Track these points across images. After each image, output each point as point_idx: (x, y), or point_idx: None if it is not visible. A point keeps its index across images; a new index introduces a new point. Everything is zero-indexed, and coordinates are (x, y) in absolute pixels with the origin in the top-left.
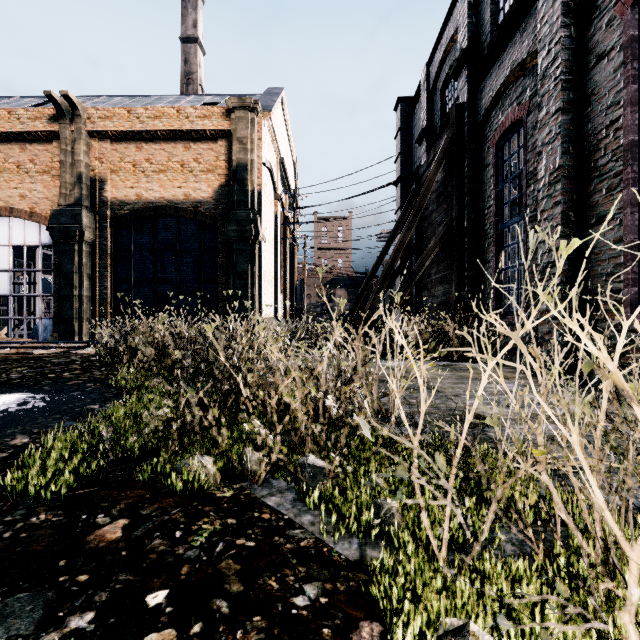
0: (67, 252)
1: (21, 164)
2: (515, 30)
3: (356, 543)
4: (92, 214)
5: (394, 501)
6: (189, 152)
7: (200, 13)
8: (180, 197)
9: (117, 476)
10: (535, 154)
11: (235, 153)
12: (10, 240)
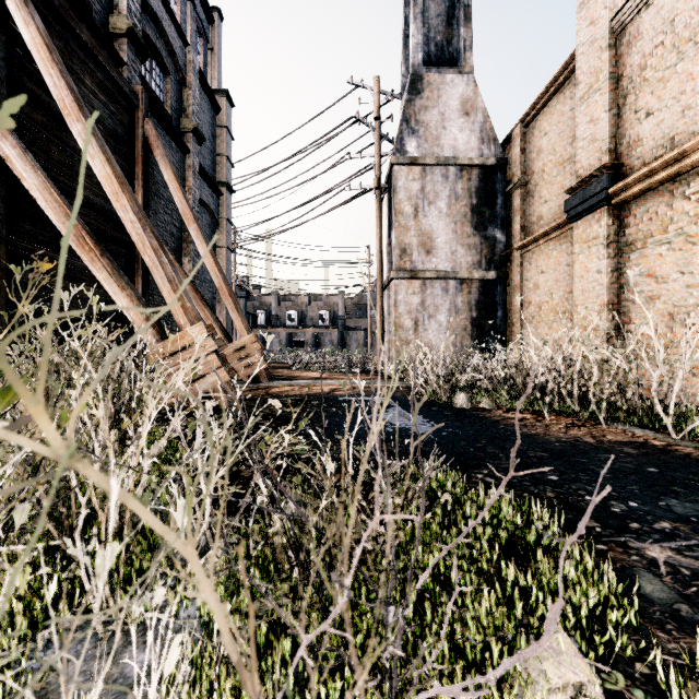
0: None
1: None
2: None
3: None
4: None
5: None
6: None
7: None
8: None
9: None
10: None
11: None
12: None
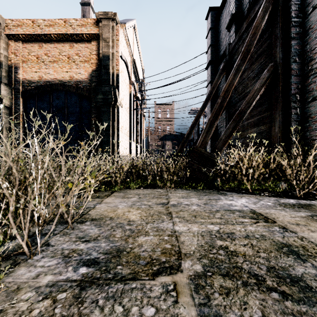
0: None
1: None
2: None
3: None
4: (9, 88)
5: None
6: (73, 49)
7: None
8: (67, 78)
9: None
10: None
11: (101, 48)
12: None
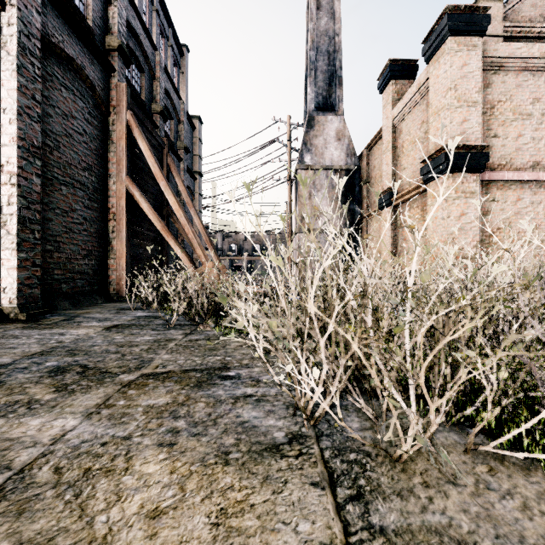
0: None
1: None
2: None
3: None
4: None
5: None
6: None
7: None
8: None
9: None
10: None
11: None
12: None
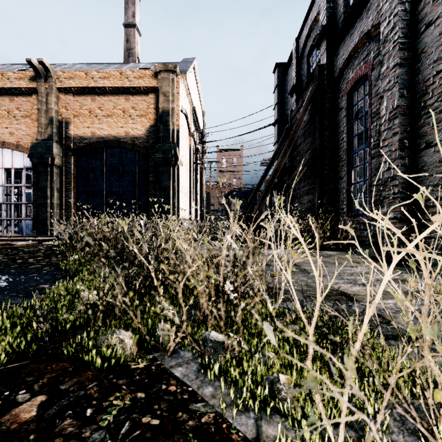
0: (42, 173)
1: (10, 111)
2: (362, 9)
3: (252, 418)
4: (60, 146)
5: (285, 377)
6: (128, 102)
7: (137, 7)
8: (122, 134)
9: (48, 349)
10: (377, 99)
11: (161, 103)
12: (2, 164)
